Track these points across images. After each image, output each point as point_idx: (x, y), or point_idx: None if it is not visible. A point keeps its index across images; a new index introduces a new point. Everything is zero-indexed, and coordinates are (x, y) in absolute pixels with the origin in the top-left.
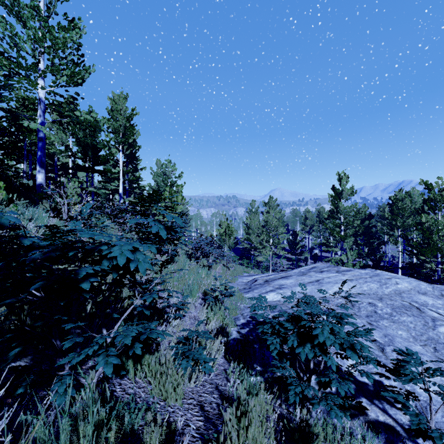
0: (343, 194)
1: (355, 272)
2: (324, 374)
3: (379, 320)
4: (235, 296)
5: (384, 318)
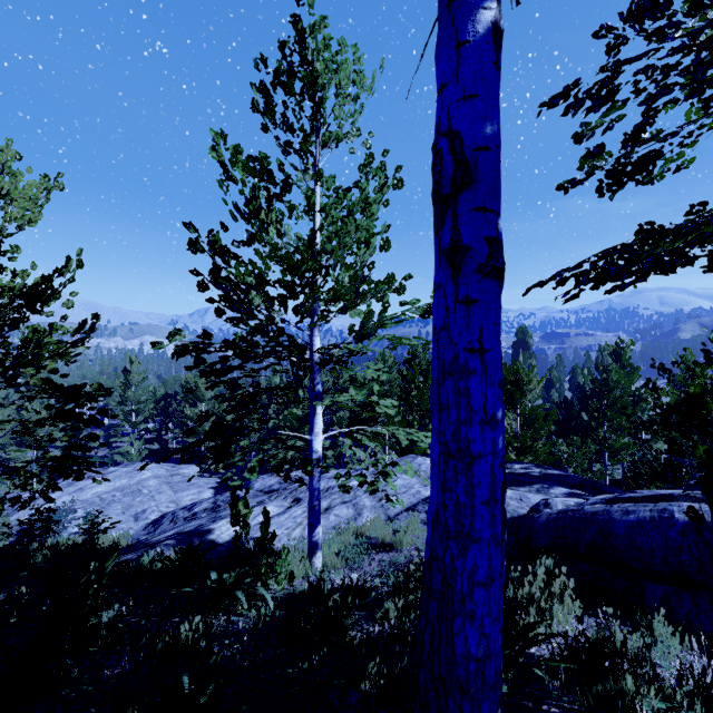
0: (133, 380)
1: (118, 472)
2: (58, 528)
3: (113, 504)
4: (1, 521)
5: (116, 502)
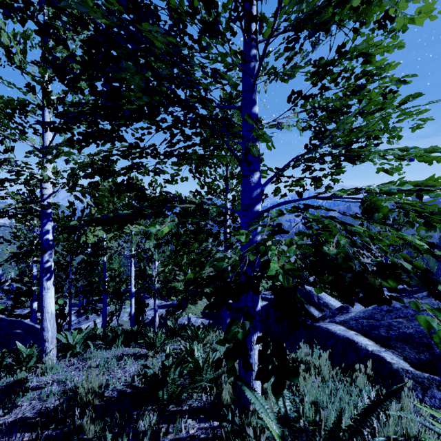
0: None
1: None
2: None
3: None
4: None
5: None
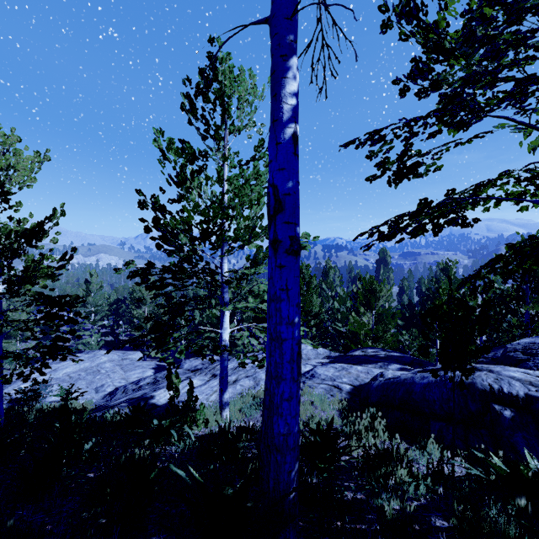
0: (93, 289)
1: (82, 357)
2: (39, 398)
3: (79, 380)
4: None
5: (82, 379)
